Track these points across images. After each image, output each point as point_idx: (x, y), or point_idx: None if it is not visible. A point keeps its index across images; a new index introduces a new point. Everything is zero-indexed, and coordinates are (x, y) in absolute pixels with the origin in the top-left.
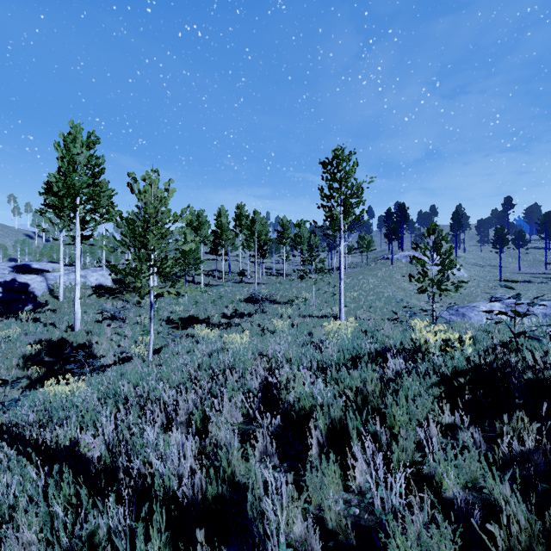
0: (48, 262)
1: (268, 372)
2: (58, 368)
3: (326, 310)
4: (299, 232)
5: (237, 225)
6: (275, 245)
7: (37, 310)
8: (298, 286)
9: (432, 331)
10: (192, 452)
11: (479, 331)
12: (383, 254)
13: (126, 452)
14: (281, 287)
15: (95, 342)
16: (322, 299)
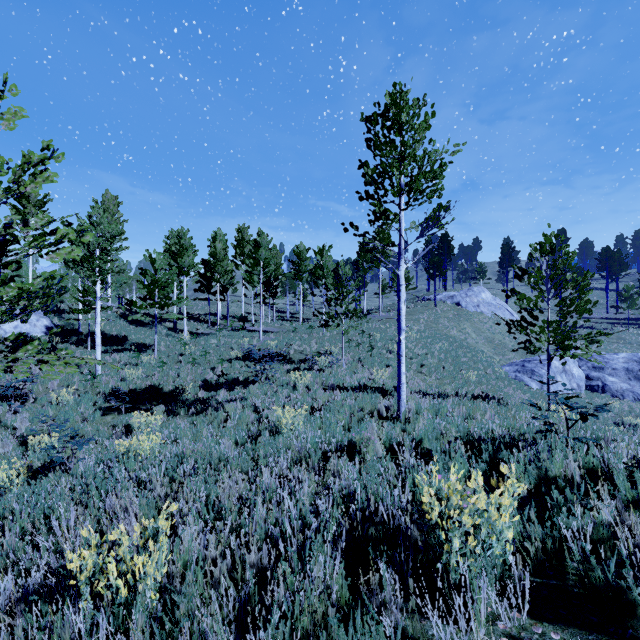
0: None
1: None
2: None
3: (362, 373)
4: (320, 261)
5: (237, 253)
6: (289, 282)
7: None
8: (319, 335)
9: None
10: None
11: None
12: (422, 294)
13: None
14: (296, 338)
15: None
16: (354, 354)
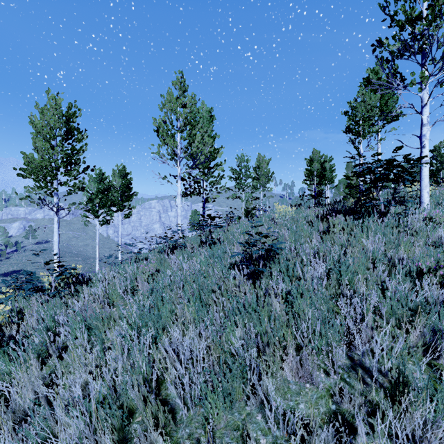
0: None
1: None
2: None
3: None
4: None
5: None
6: None
7: None
8: None
9: None
10: None
11: None
12: None
13: None
14: None
15: None
16: None
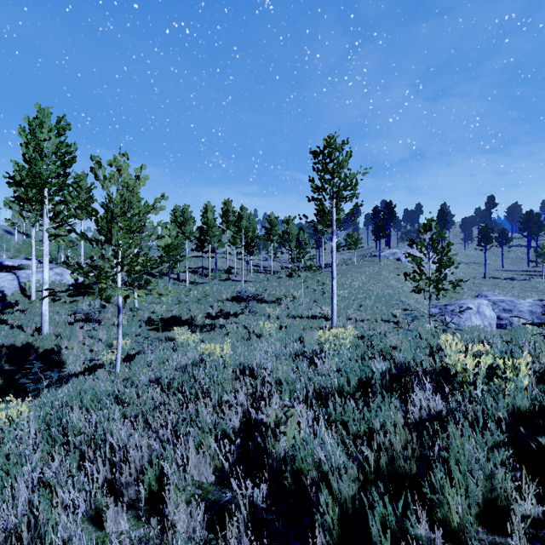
0: (24, 258)
1: (251, 401)
2: (19, 378)
3: (316, 309)
4: (287, 228)
5: (223, 221)
6: (262, 242)
7: (5, 311)
8: (286, 284)
9: (470, 352)
10: (136, 540)
11: (515, 347)
12: (370, 251)
13: (35, 544)
14: (268, 285)
15: (64, 346)
16: (311, 297)
